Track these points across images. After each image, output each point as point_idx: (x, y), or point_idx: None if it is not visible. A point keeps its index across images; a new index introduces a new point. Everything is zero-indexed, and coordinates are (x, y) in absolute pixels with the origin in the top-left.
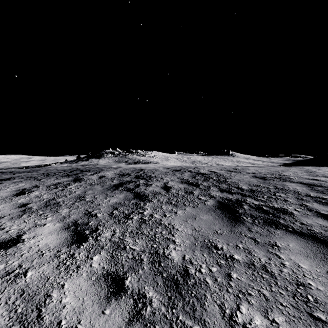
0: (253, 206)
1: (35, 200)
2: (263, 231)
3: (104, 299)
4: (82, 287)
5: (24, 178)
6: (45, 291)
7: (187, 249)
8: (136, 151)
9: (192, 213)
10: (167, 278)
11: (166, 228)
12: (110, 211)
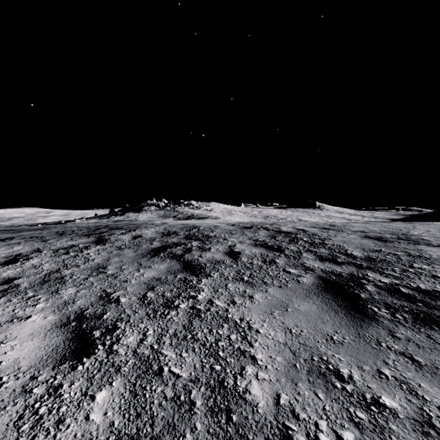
0: (382, 286)
1: (28, 272)
2: (420, 339)
3: None
4: None
5: (27, 238)
6: None
7: (282, 379)
8: (188, 203)
9: (281, 299)
10: None
11: (237, 328)
12: (143, 293)
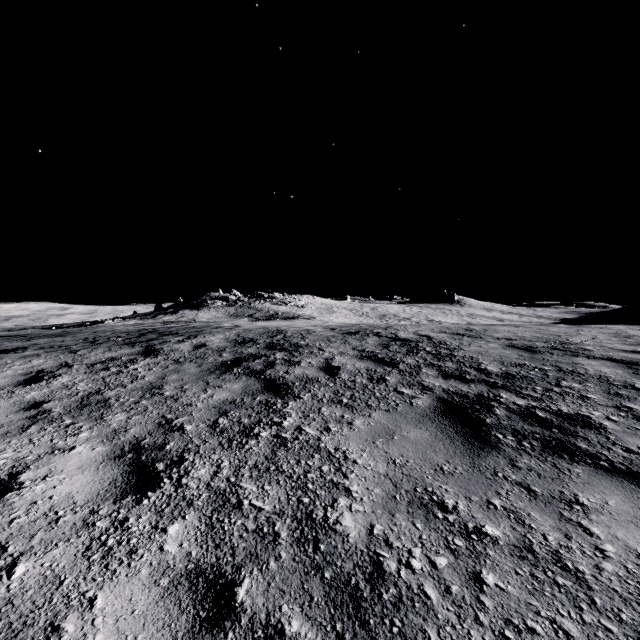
0: (515, 409)
1: (59, 393)
2: (543, 468)
3: (184, 638)
4: (137, 605)
5: (46, 347)
6: (49, 616)
7: (378, 510)
8: (269, 296)
9: (386, 426)
10: (333, 582)
11: (331, 458)
12: (213, 419)
